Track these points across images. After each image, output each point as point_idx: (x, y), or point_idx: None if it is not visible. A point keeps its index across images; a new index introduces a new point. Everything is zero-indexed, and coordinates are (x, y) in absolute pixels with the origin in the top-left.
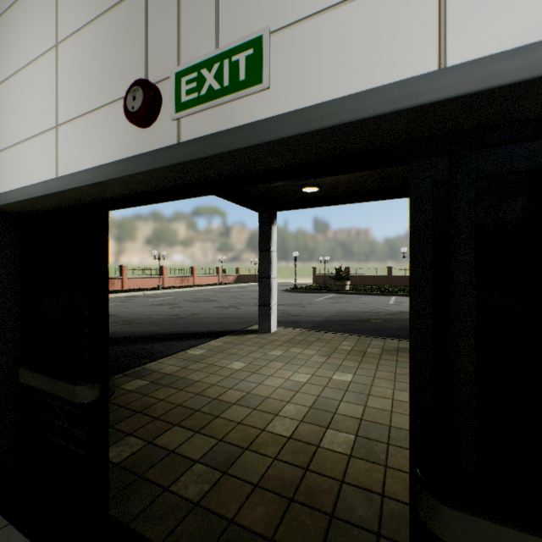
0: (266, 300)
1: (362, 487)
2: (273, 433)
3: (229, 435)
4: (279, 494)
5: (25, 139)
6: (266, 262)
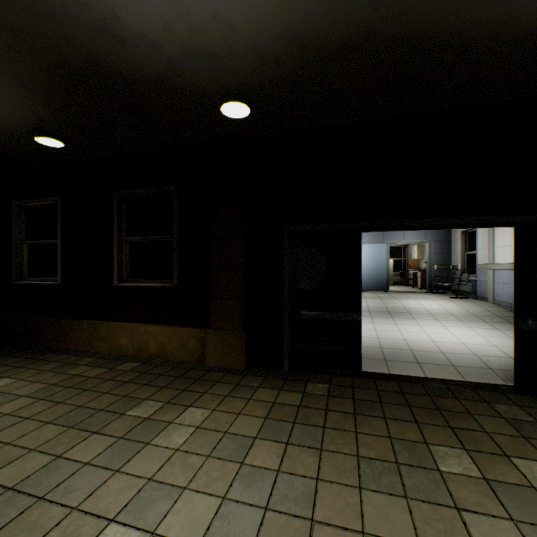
0: None
1: (400, 420)
2: (532, 458)
3: None
4: (448, 410)
5: None
6: None
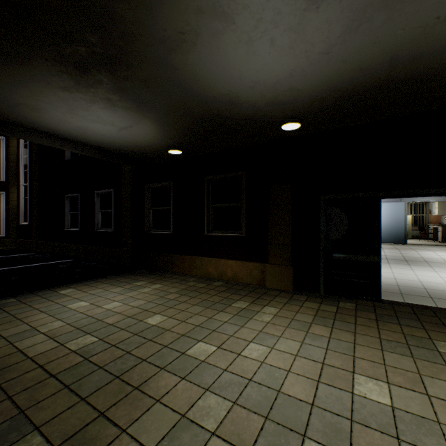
0: None
1: (412, 326)
2: None
3: None
4: None
5: None
6: None
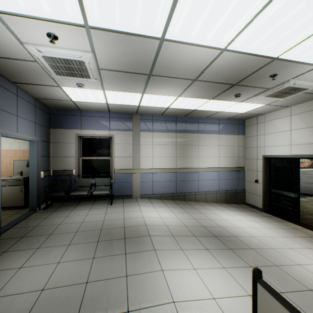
0: None
1: None
2: None
3: None
4: None
5: (279, 145)
6: None
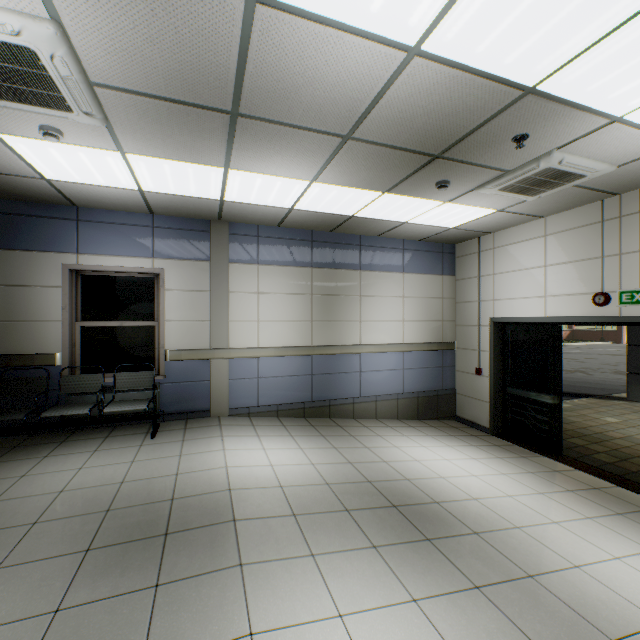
0: (637, 368)
1: None
2: None
3: (619, 449)
4: None
5: (522, 297)
6: (637, 330)
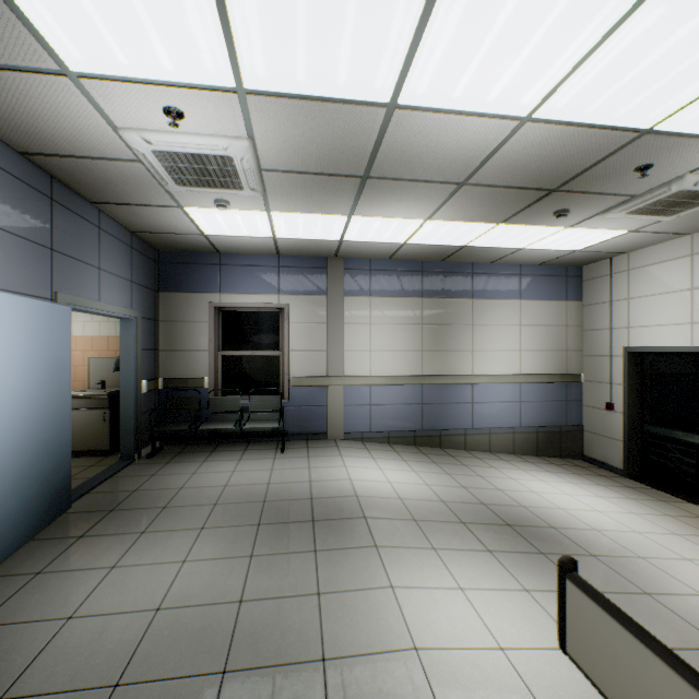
0: None
1: None
2: None
3: None
4: None
5: (663, 325)
6: None
